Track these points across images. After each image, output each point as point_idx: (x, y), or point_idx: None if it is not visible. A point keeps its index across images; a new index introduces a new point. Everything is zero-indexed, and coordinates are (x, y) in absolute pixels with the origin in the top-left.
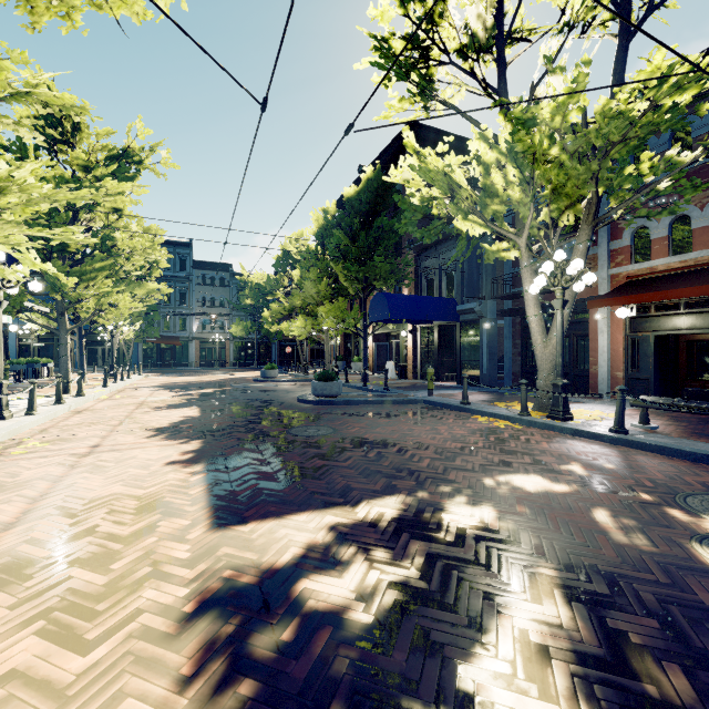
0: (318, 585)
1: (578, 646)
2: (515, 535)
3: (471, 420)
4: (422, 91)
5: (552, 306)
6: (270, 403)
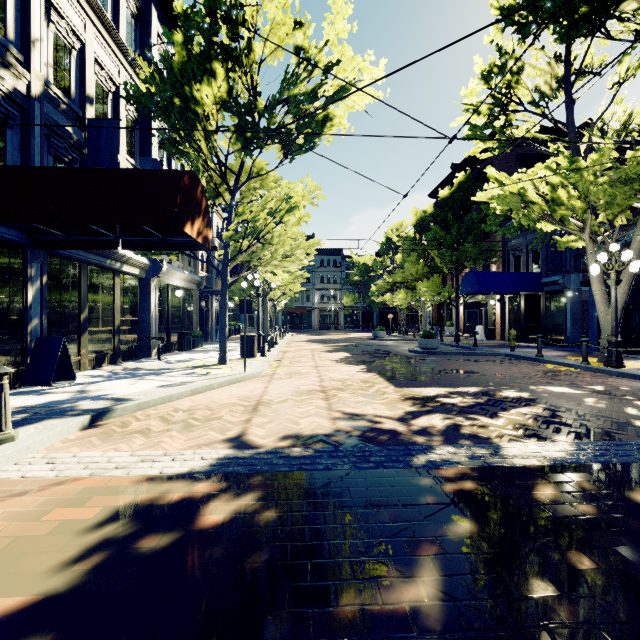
0: (444, 399)
1: (539, 414)
2: (534, 399)
3: (540, 366)
4: (500, 144)
5: (637, 277)
6: (390, 352)
